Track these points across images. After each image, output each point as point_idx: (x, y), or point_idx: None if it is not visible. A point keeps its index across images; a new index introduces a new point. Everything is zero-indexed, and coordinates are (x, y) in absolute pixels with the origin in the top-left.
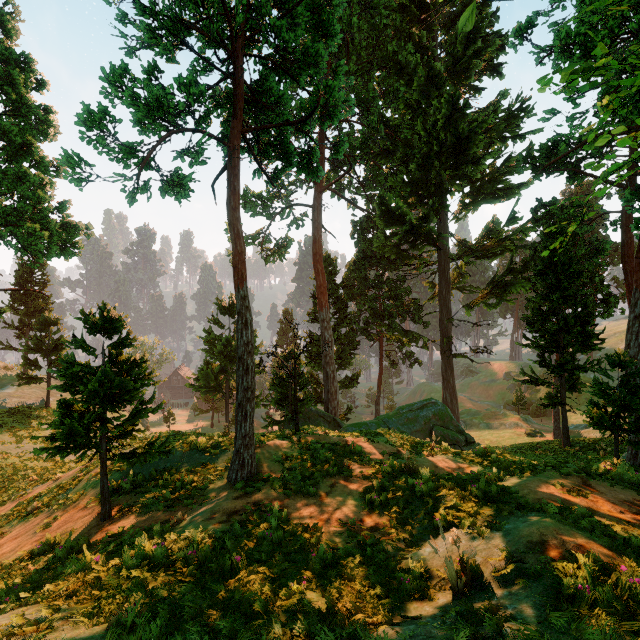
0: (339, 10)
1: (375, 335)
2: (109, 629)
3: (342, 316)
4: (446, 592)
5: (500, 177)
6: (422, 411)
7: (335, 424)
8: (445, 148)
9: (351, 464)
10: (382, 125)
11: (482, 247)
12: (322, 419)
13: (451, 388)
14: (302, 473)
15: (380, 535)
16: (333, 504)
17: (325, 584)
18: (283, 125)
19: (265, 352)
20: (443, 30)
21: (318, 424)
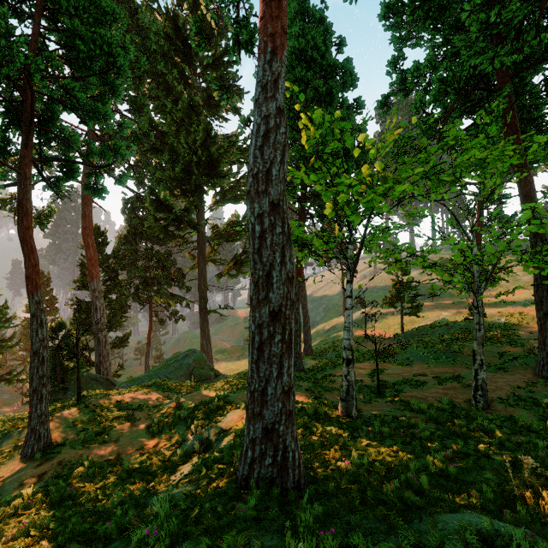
0: (124, 84)
1: (145, 298)
2: (16, 535)
3: (113, 283)
4: (195, 457)
5: (239, 188)
6: (185, 360)
7: (108, 383)
8: (202, 162)
9: (135, 413)
10: (153, 132)
11: (228, 234)
12: (95, 381)
13: (207, 336)
14: (95, 430)
15: (160, 448)
16: (125, 442)
17: (132, 480)
18: (76, 163)
19: (20, 324)
20: (201, 68)
21: (91, 387)
